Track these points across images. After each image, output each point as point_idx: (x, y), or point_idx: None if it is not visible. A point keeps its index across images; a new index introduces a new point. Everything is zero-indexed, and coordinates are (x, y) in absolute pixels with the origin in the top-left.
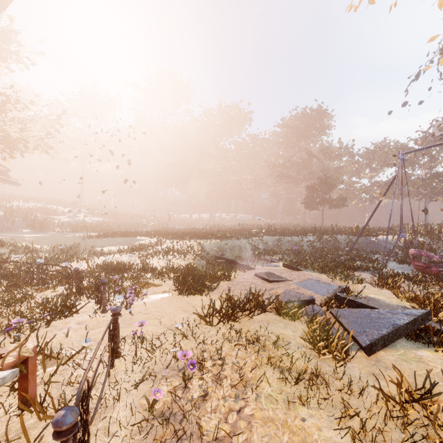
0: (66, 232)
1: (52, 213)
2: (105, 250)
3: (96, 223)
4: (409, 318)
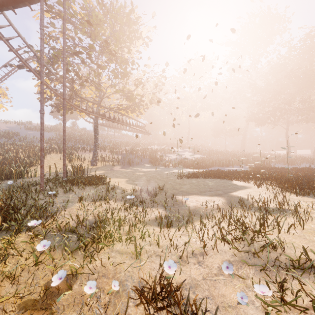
0: (171, 167)
1: (168, 152)
2: (188, 201)
3: (194, 160)
4: None
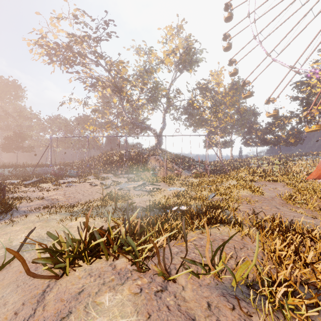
0: None
1: None
2: None
3: None
4: (38, 179)
